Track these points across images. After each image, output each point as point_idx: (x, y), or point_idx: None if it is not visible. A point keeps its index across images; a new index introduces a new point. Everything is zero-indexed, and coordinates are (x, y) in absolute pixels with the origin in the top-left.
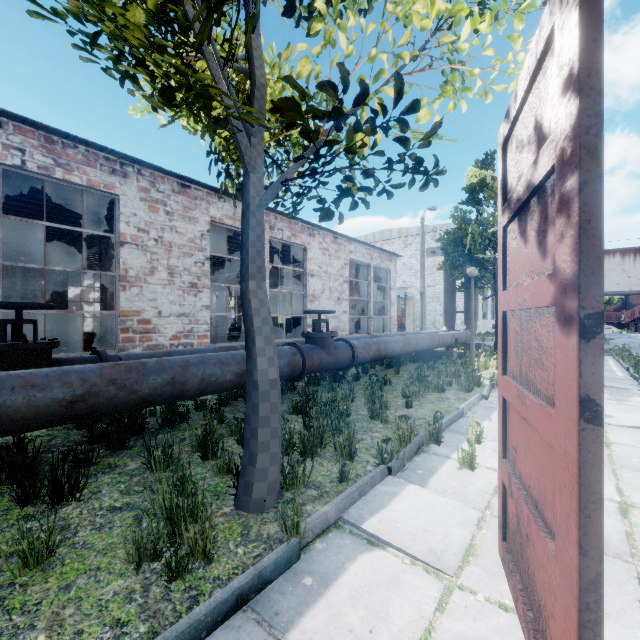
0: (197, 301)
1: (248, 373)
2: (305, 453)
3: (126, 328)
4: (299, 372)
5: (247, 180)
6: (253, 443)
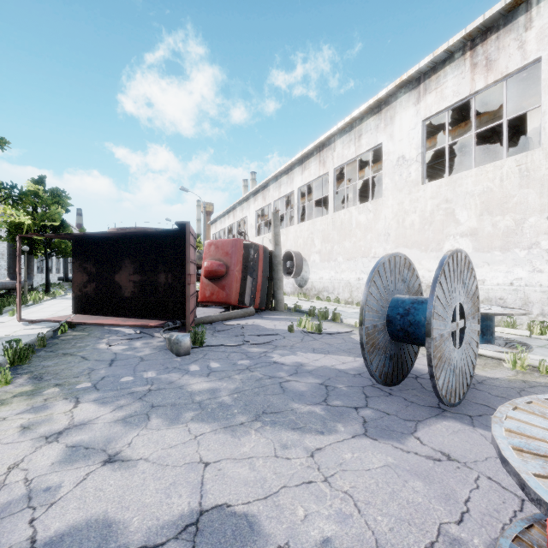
0: None
1: None
2: None
3: None
4: None
5: None
6: None
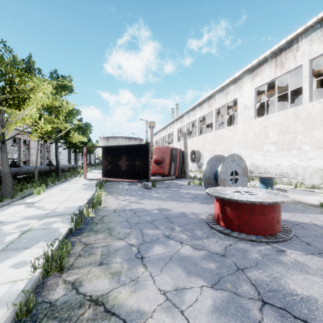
0: (9, 156)
1: (57, 167)
2: None
3: None
4: (49, 170)
5: (56, 146)
6: (58, 174)
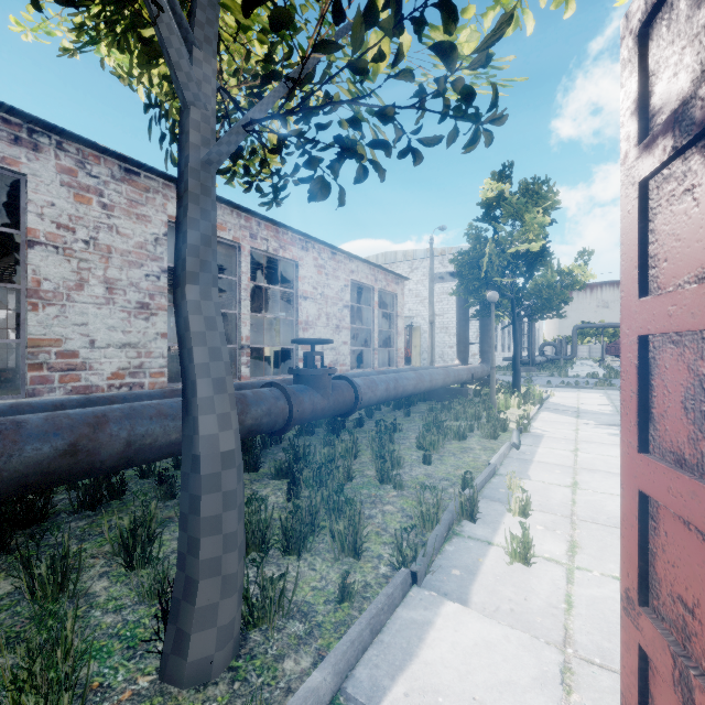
0: (149, 327)
1: (185, 441)
2: (288, 548)
3: (38, 363)
4: (284, 423)
5: (185, 118)
6: (191, 562)
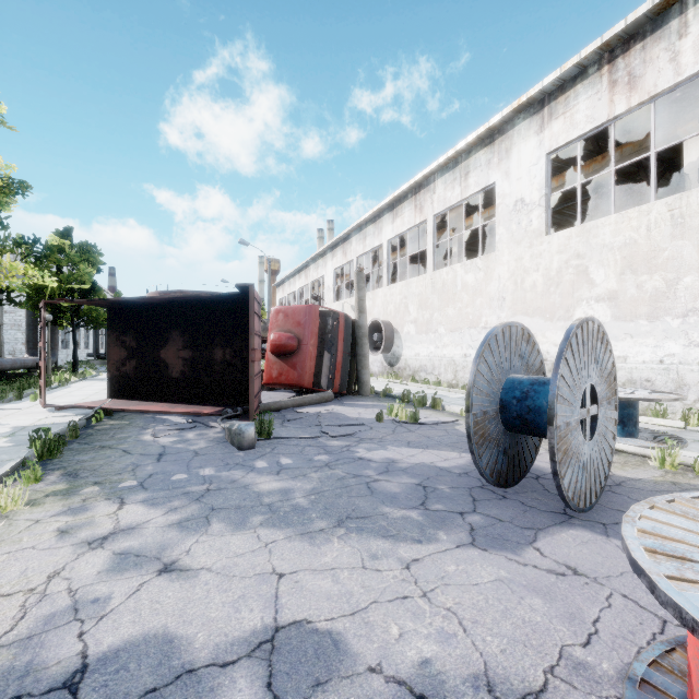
0: None
1: None
2: None
3: None
4: None
5: None
6: None
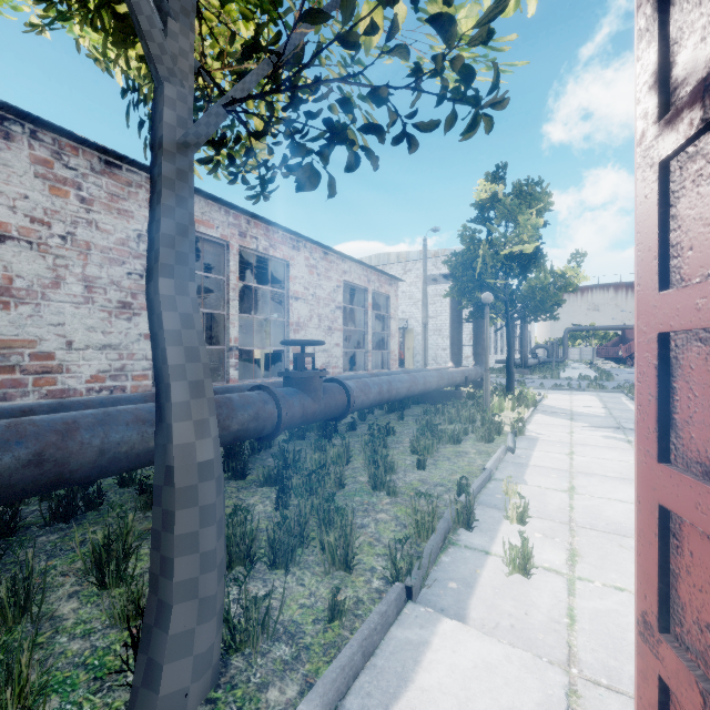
0: (131, 328)
1: (158, 451)
2: (275, 562)
3: (9, 366)
4: (273, 428)
5: (159, 95)
6: (164, 585)
